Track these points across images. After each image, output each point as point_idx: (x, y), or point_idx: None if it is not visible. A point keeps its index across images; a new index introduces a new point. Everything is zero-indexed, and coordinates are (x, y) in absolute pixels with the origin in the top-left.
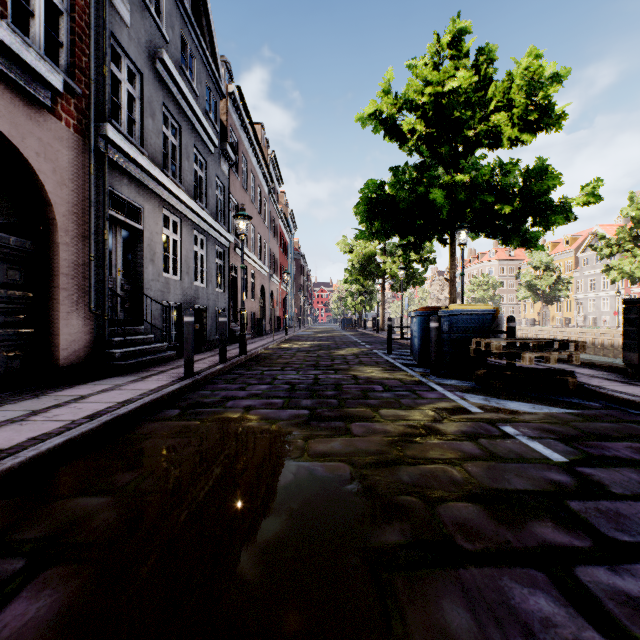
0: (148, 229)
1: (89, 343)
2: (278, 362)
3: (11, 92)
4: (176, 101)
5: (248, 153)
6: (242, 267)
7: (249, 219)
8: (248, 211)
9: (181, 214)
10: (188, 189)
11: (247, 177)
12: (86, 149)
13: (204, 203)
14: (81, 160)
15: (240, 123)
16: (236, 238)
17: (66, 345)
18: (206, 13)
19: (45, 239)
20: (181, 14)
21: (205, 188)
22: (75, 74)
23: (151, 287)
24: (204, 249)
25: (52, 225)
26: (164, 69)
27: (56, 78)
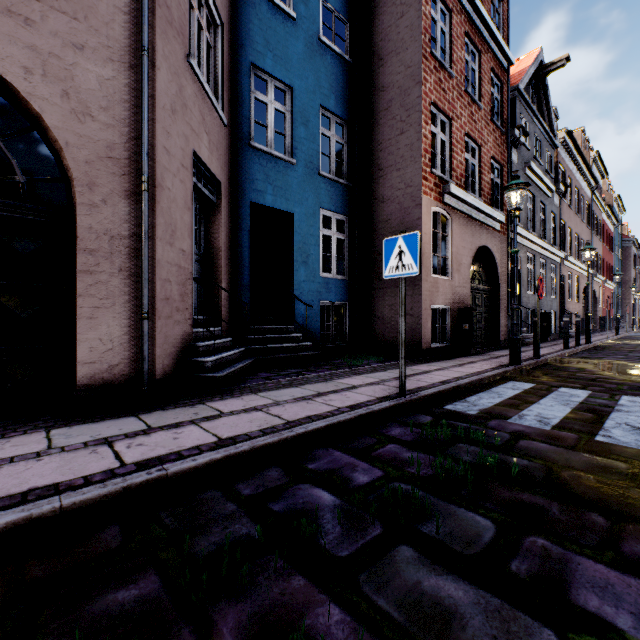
0: (521, 268)
1: (505, 331)
2: (622, 349)
3: (491, 232)
4: (531, 181)
5: (572, 173)
6: (587, 284)
7: (593, 250)
8: (572, 224)
9: (533, 251)
10: (536, 233)
11: (571, 195)
12: (504, 240)
13: (543, 236)
14: (503, 246)
15: (566, 154)
16: (563, 252)
17: (500, 331)
18: (546, 101)
19: (492, 285)
20: (534, 122)
21: (544, 225)
22: (502, 208)
23: (522, 301)
24: (543, 269)
25: (496, 279)
26: (528, 169)
27: (503, 218)
